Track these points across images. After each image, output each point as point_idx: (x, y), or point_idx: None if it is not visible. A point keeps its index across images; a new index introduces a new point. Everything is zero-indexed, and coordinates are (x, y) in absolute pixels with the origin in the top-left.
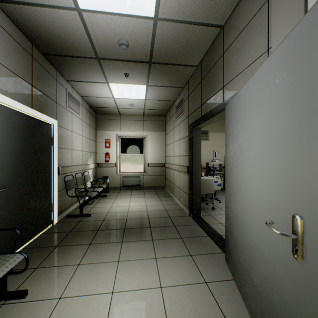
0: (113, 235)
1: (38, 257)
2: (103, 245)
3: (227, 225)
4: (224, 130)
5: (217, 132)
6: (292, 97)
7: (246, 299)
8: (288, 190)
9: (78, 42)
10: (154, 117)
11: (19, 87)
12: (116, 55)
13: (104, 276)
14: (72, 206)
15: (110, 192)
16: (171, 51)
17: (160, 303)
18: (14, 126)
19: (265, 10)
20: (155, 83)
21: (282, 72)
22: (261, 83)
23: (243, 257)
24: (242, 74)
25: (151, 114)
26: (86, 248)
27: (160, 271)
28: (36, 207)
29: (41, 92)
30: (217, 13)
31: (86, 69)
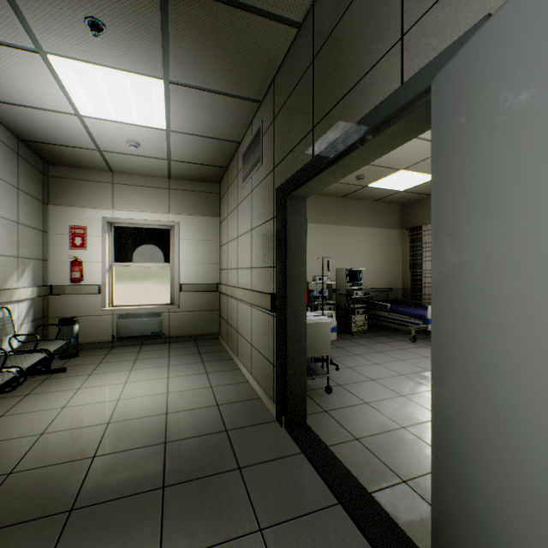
0: None
1: None
2: None
3: (451, 546)
4: (336, 220)
5: (323, 223)
6: None
7: None
8: None
9: None
10: (195, 184)
11: None
12: None
13: None
14: None
15: (82, 356)
16: None
17: None
18: None
19: None
20: (188, 74)
21: None
22: None
23: None
24: None
25: (187, 176)
26: None
27: None
28: None
29: None
30: None
31: None
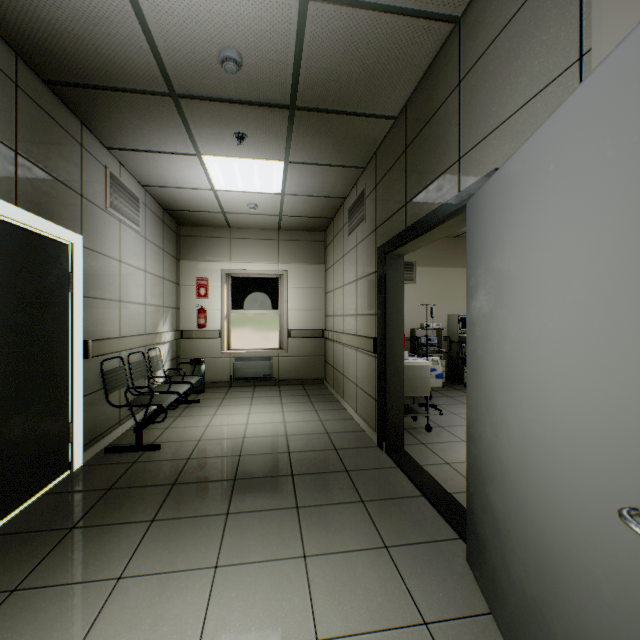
0: (207, 497)
1: (22, 559)
2: (182, 524)
3: (472, 479)
4: (448, 262)
5: (433, 266)
6: None
7: None
8: None
9: (126, 54)
10: (302, 233)
11: None
12: (215, 88)
13: (178, 611)
14: (120, 427)
15: (208, 392)
16: (339, 81)
17: None
18: None
19: None
20: (304, 156)
21: None
22: (586, 125)
23: (521, 571)
24: (509, 124)
25: (295, 227)
26: (141, 532)
27: (316, 593)
28: (27, 436)
29: (41, 170)
30: None
31: (149, 121)
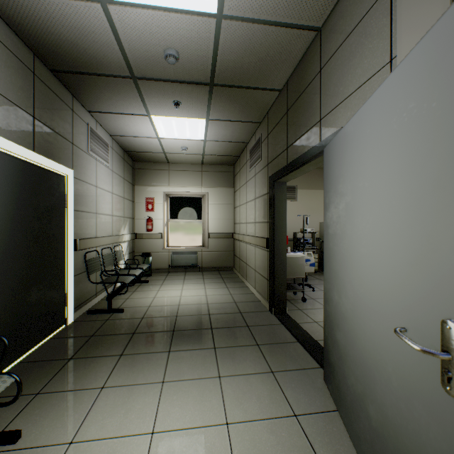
0: (155, 341)
1: (40, 376)
2: (140, 357)
3: (327, 327)
4: (319, 186)
5: (309, 189)
6: (440, 127)
7: (358, 444)
8: (434, 279)
9: (104, 53)
10: (218, 166)
11: (13, 118)
12: (161, 73)
13: (140, 406)
14: (96, 297)
15: (154, 275)
16: (242, 68)
17: (225, 450)
18: (4, 178)
19: (386, 0)
20: (219, 115)
21: (422, 88)
22: (384, 108)
23: (353, 379)
24: (350, 99)
25: (213, 162)
26: (114, 362)
27: (226, 398)
28: (40, 300)
29: (48, 128)
30: (312, 8)
31: (117, 94)
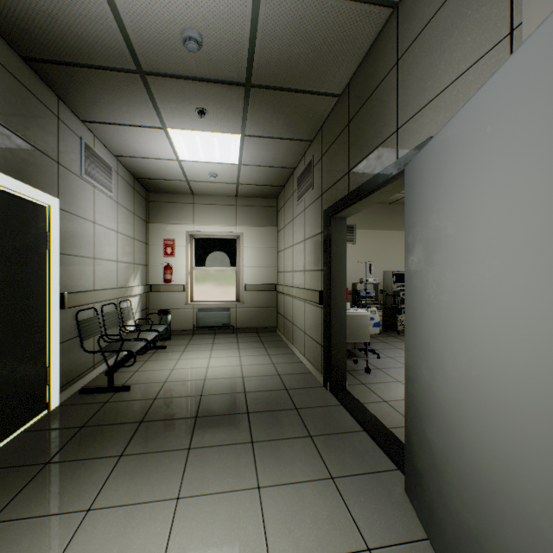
0: (171, 434)
1: None
2: (147, 458)
3: (410, 417)
4: (383, 226)
5: (371, 229)
6: None
7: None
8: None
9: (97, 33)
10: (257, 200)
11: None
12: (178, 66)
13: (141, 541)
14: (94, 370)
15: (174, 339)
16: (289, 61)
17: None
18: None
19: None
20: (258, 130)
21: None
22: (524, 86)
23: (458, 502)
24: (443, 96)
25: (250, 194)
26: (110, 467)
27: (269, 522)
28: (6, 379)
29: (20, 138)
30: None
31: (119, 96)
